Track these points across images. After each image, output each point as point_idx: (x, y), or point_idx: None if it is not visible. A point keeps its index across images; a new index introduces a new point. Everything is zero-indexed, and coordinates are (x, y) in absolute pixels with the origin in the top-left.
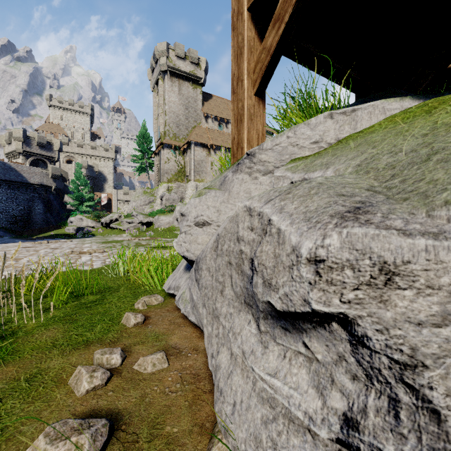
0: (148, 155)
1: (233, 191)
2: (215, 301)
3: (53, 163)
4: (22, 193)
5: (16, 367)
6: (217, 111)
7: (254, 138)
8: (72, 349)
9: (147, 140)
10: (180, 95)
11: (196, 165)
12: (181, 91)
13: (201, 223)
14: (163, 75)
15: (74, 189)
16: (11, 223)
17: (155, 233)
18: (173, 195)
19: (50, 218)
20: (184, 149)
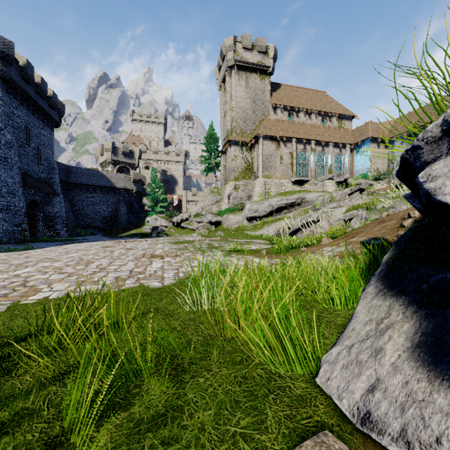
0: (215, 155)
1: None
2: None
3: (134, 169)
4: (111, 197)
5: None
6: (286, 100)
7: None
8: None
9: (214, 140)
10: (247, 88)
11: (265, 161)
12: (248, 84)
13: None
14: (230, 71)
15: (150, 192)
16: (103, 222)
17: (224, 233)
18: (241, 193)
19: (131, 218)
20: (251, 145)
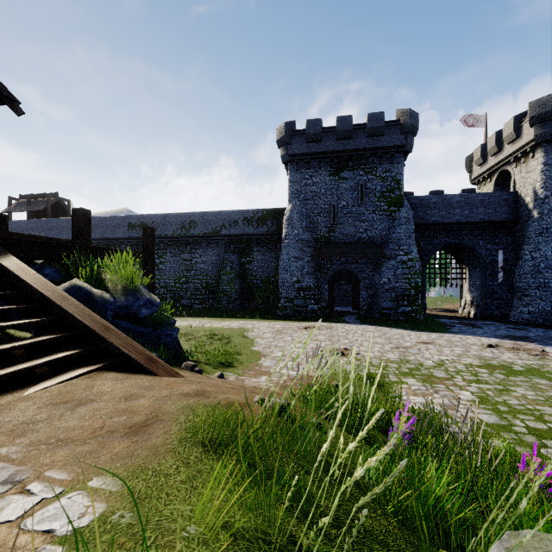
0: None
1: None
2: None
3: None
4: None
5: None
6: None
7: None
8: None
9: None
10: None
11: None
12: None
13: None
14: None
15: None
16: None
17: None
18: None
19: None
20: None
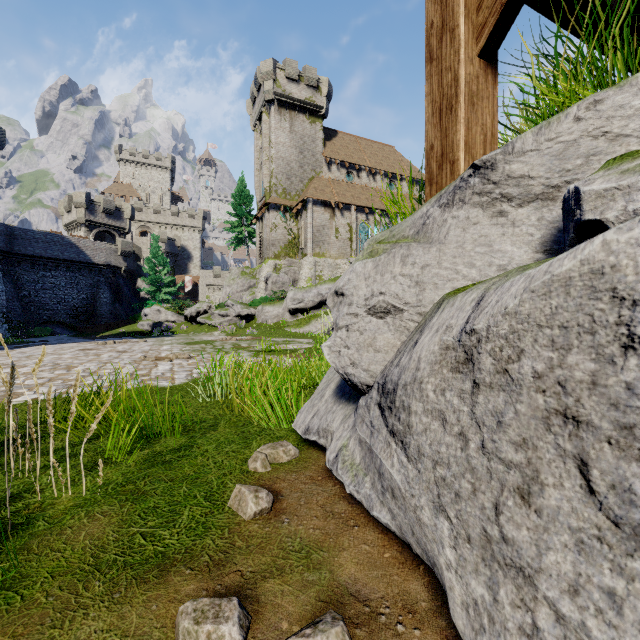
0: (247, 221)
1: (448, 242)
2: (500, 516)
3: (124, 235)
4: (85, 276)
5: (7, 635)
6: (344, 154)
7: (478, 141)
8: (131, 579)
9: (246, 200)
10: (292, 133)
11: (315, 233)
12: (293, 127)
13: (382, 308)
14: (268, 107)
15: (149, 271)
16: (71, 316)
17: (258, 331)
18: (283, 276)
19: (119, 309)
20: (297, 211)
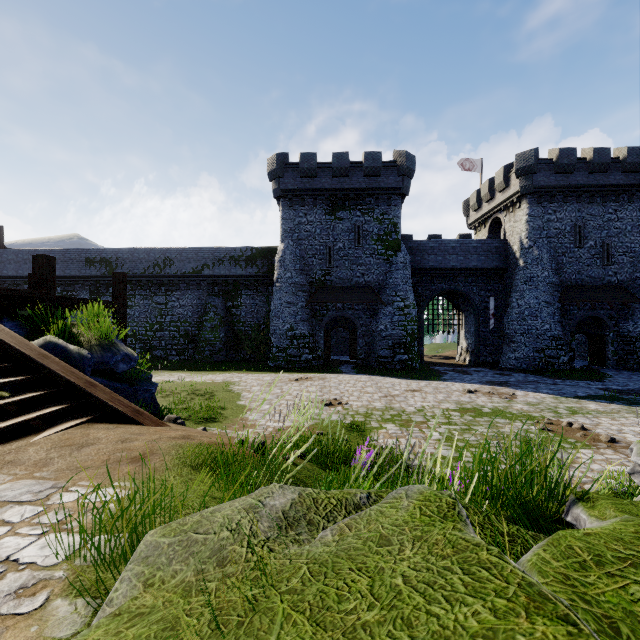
0: None
1: None
2: None
3: None
4: None
5: None
6: None
7: None
8: None
9: None
10: None
11: None
12: None
13: None
14: None
15: None
16: None
17: None
18: None
19: None
20: None
